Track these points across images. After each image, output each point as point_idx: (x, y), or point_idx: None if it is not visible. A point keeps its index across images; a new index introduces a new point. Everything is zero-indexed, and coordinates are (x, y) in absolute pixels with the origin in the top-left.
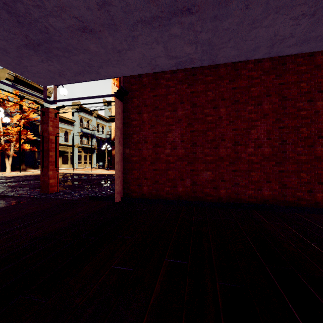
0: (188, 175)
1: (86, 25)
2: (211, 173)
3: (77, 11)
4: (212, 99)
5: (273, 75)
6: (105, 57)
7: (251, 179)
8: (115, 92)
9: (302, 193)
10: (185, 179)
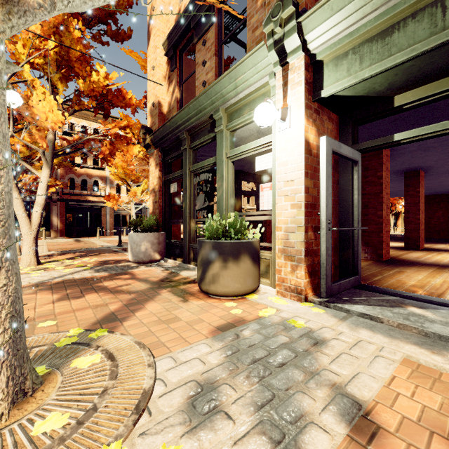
0: (446, 229)
1: None
2: None
3: None
4: None
5: None
6: None
7: None
8: None
9: None
10: (444, 231)
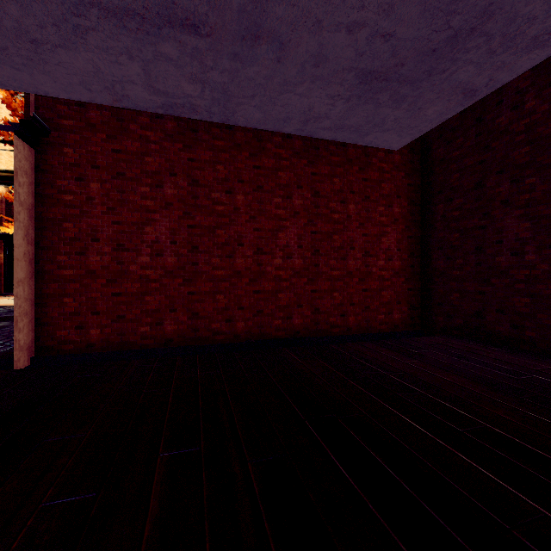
0: (184, 303)
1: None
2: (222, 298)
3: None
4: (225, 177)
5: (305, 160)
6: None
7: (279, 304)
8: (14, 123)
9: (335, 318)
10: (180, 309)
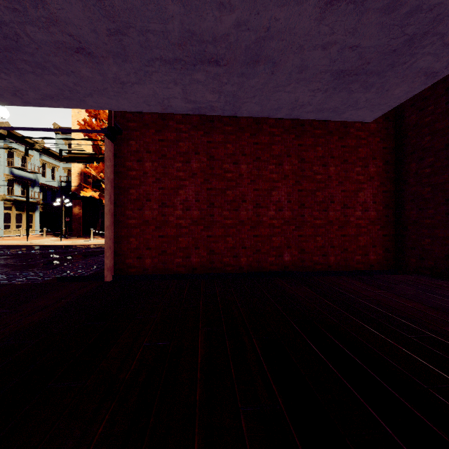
0: (204, 243)
1: (83, 47)
2: (231, 240)
3: (76, 30)
4: (232, 153)
5: (293, 135)
6: (101, 85)
7: (273, 245)
8: (103, 128)
9: (317, 257)
10: (201, 247)
